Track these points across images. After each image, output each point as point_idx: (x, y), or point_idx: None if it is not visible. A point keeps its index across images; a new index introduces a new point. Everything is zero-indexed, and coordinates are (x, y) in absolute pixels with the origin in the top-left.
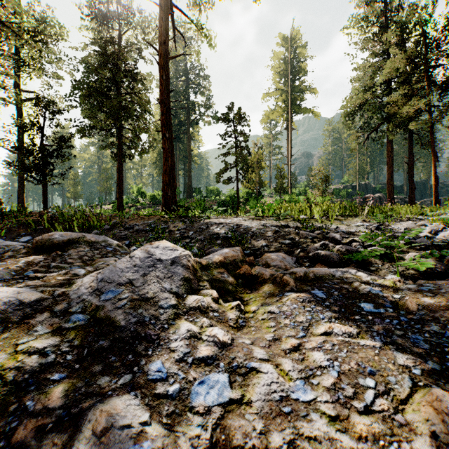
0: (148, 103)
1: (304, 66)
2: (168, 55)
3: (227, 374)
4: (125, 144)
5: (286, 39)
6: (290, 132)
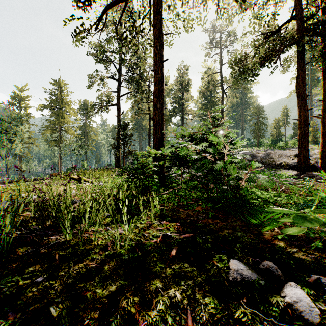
0: None
1: None
2: (223, 111)
3: None
4: None
5: None
6: (310, 99)
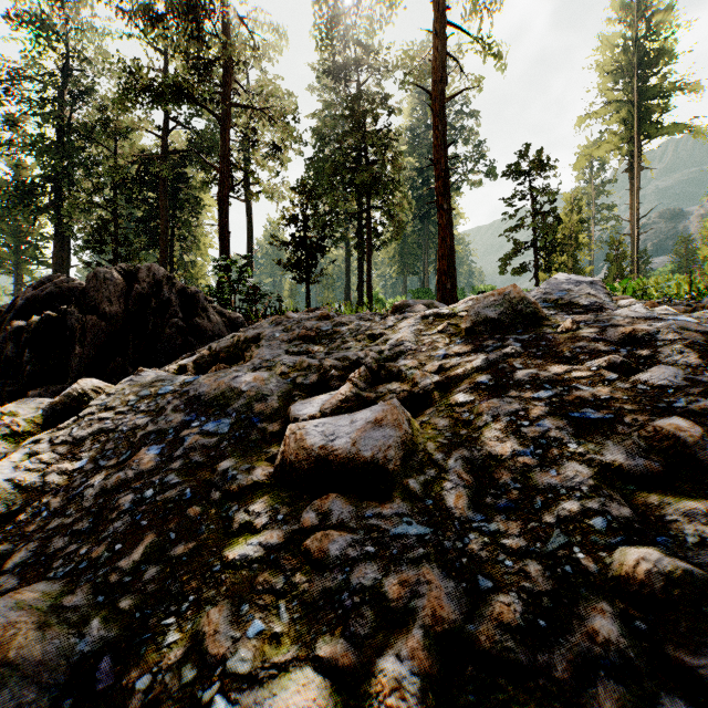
0: (403, 169)
1: (669, 47)
2: (444, 96)
3: (690, 318)
4: (376, 229)
5: (628, 7)
6: (637, 176)
